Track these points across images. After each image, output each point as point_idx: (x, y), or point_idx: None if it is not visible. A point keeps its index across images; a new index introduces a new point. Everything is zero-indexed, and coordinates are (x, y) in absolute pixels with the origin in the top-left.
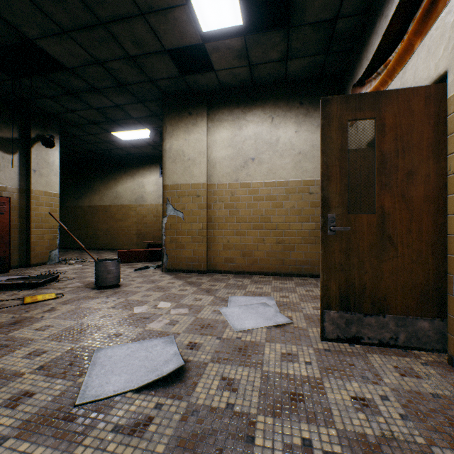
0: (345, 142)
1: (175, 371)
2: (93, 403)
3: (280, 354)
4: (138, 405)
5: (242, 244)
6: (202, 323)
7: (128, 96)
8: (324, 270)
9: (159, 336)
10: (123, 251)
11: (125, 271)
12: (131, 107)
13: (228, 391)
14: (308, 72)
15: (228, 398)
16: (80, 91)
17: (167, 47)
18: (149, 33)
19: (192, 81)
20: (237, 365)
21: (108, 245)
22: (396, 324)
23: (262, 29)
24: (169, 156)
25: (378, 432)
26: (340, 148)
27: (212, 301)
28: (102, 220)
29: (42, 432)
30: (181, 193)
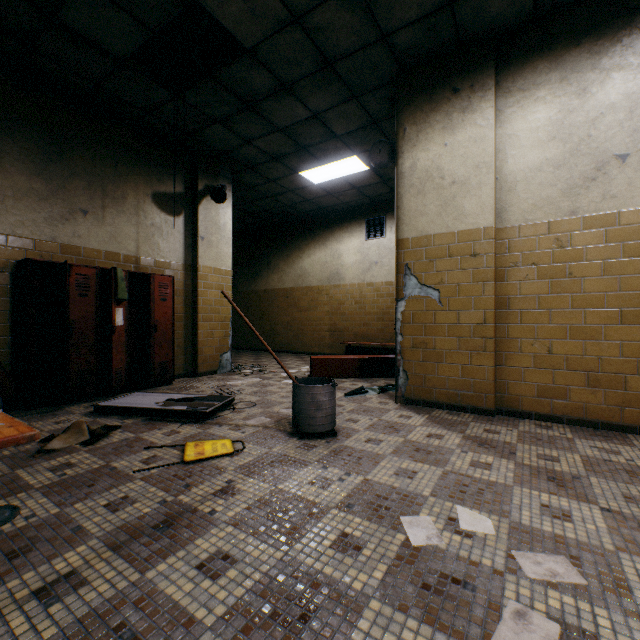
0: None
1: None
2: None
3: None
4: None
5: (590, 358)
6: None
7: (335, 90)
8: None
9: None
10: (319, 358)
11: None
12: (336, 113)
13: None
14: None
15: None
16: (262, 97)
17: None
18: None
19: (469, 14)
20: None
21: (290, 346)
22: None
23: None
24: (409, 183)
25: None
26: None
27: (616, 533)
28: (282, 309)
29: None
30: (436, 252)
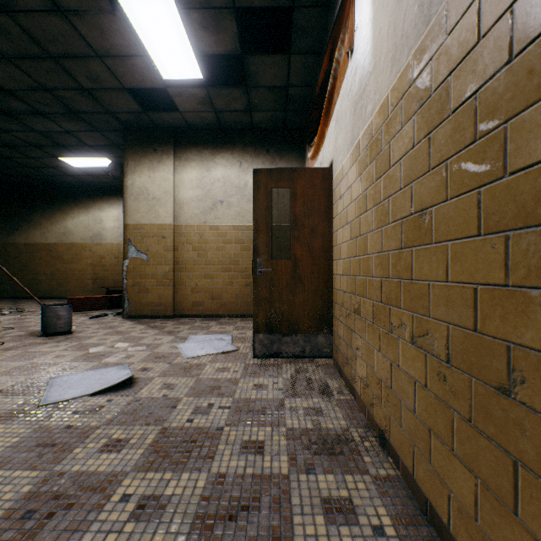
0: (270, 204)
1: (126, 384)
2: (55, 404)
3: (217, 368)
4: (93, 402)
5: (211, 287)
6: (157, 355)
7: (82, 124)
8: (255, 303)
9: (115, 366)
10: (75, 298)
11: (78, 319)
12: (86, 134)
13: (167, 390)
14: (273, 123)
15: (165, 392)
16: (20, 112)
17: (127, 86)
18: (106, 72)
19: (157, 118)
20: (179, 377)
21: (54, 293)
22: (304, 340)
23: (225, 80)
24: (131, 193)
25: (259, 396)
26: (266, 208)
27: (172, 340)
28: (45, 261)
29: (14, 419)
30: (146, 233)
